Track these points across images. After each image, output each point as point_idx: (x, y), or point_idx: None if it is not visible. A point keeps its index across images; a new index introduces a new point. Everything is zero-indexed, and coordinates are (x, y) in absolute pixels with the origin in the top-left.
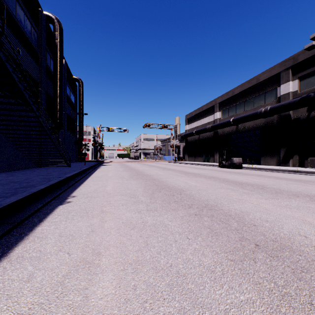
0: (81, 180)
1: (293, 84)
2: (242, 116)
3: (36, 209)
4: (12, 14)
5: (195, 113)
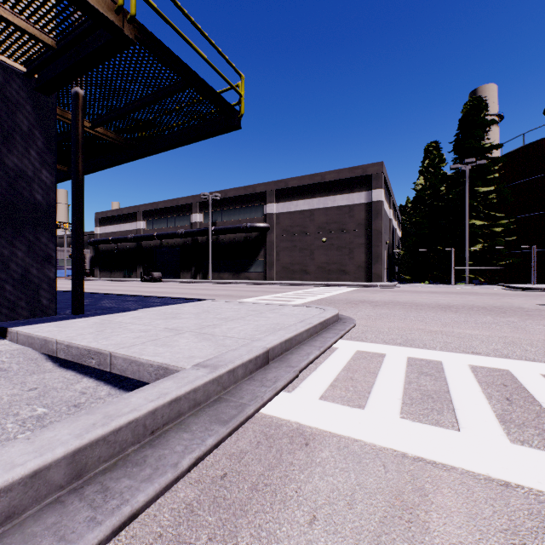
0: None
1: (200, 216)
2: (165, 233)
3: None
4: None
5: (111, 214)
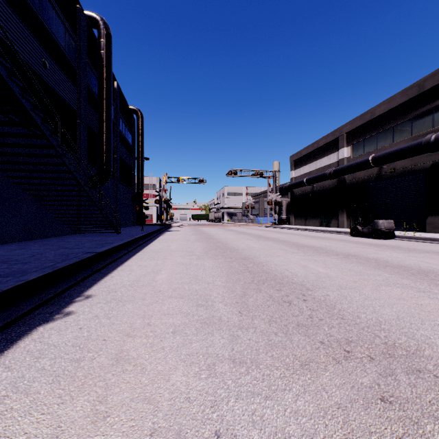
0: (125, 257)
1: None
2: (390, 151)
3: None
4: (33, 8)
5: (306, 152)
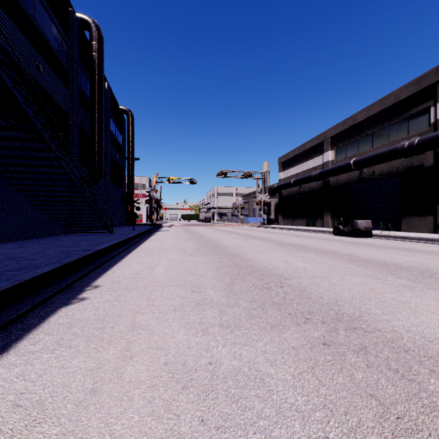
0: (121, 254)
1: None
2: (370, 155)
3: (13, 317)
4: (28, 12)
5: (293, 154)
